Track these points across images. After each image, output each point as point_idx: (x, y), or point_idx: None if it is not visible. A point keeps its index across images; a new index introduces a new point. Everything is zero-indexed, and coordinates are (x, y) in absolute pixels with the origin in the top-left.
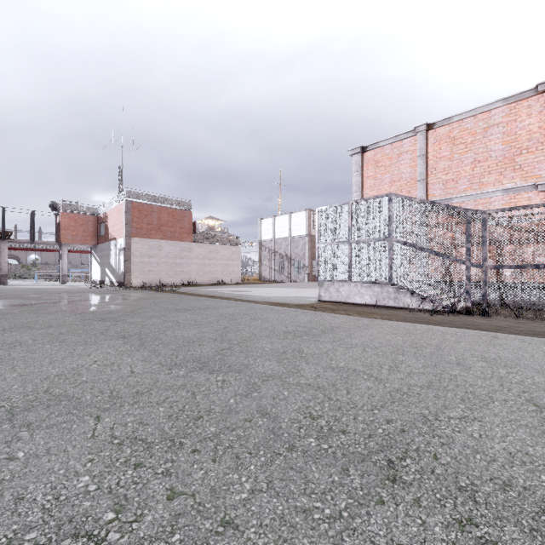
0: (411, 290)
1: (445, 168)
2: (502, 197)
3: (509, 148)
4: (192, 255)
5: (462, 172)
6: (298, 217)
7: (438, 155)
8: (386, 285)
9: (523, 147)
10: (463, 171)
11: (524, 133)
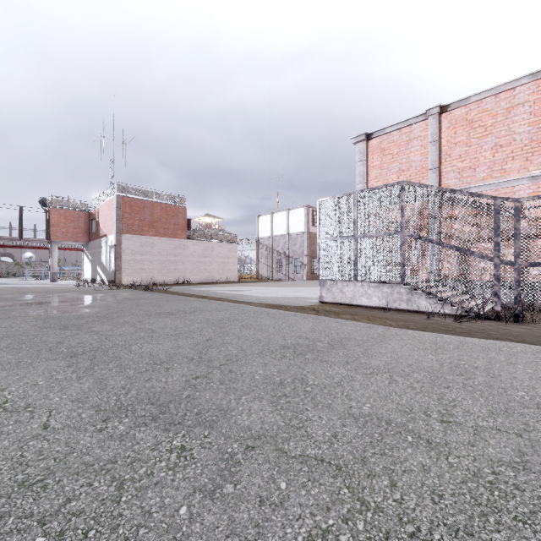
0: (427, 291)
1: (461, 154)
2: (529, 186)
3: (537, 130)
4: (187, 252)
5: (481, 158)
6: (296, 214)
7: (452, 140)
8: (397, 285)
9: None
10: (482, 157)
11: None
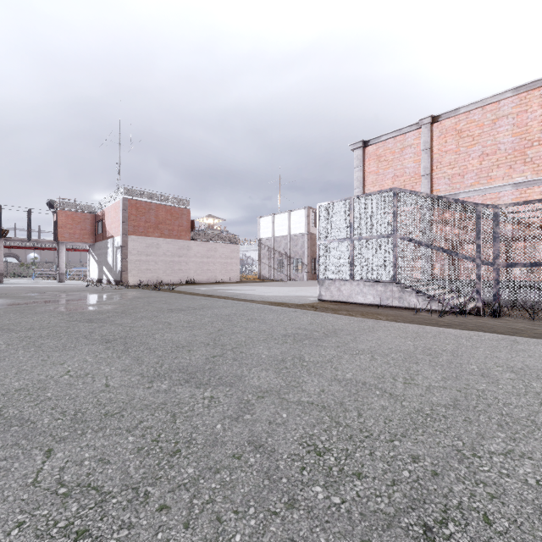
0: (417, 289)
1: (451, 162)
2: (512, 192)
3: (519, 140)
4: (191, 253)
5: (469, 166)
6: (297, 215)
7: (443, 148)
8: (390, 284)
9: (534, 139)
10: (470, 165)
11: (535, 124)
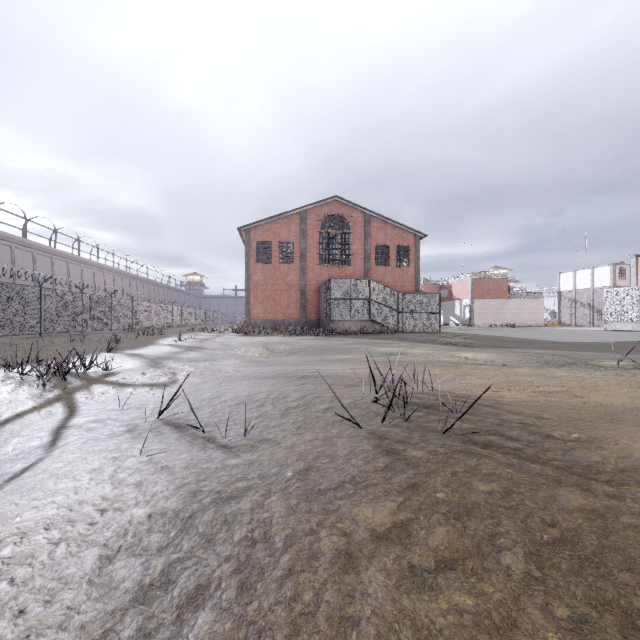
0: None
1: None
2: None
3: None
4: (508, 307)
5: None
6: (601, 271)
7: None
8: (638, 323)
9: None
10: None
11: None
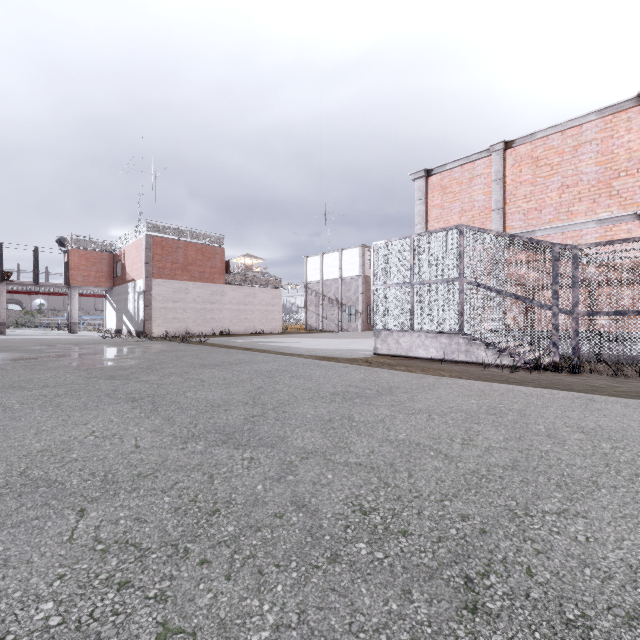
0: (486, 342)
1: (527, 194)
2: (596, 230)
3: (604, 170)
4: (225, 299)
5: (547, 199)
6: (350, 255)
7: (517, 179)
8: (455, 336)
9: (621, 169)
10: (548, 198)
11: (622, 151)
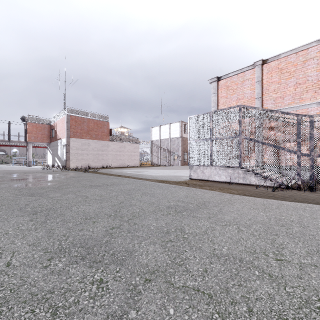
0: (255, 172)
1: (275, 89)
2: (317, 108)
3: None
4: (109, 149)
5: (287, 91)
6: (174, 126)
7: (270, 80)
8: (237, 168)
9: None
10: (288, 91)
11: None
